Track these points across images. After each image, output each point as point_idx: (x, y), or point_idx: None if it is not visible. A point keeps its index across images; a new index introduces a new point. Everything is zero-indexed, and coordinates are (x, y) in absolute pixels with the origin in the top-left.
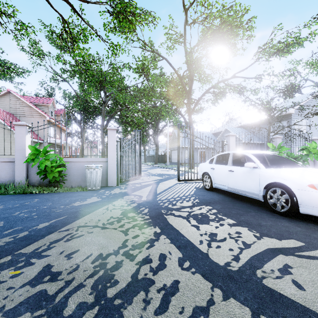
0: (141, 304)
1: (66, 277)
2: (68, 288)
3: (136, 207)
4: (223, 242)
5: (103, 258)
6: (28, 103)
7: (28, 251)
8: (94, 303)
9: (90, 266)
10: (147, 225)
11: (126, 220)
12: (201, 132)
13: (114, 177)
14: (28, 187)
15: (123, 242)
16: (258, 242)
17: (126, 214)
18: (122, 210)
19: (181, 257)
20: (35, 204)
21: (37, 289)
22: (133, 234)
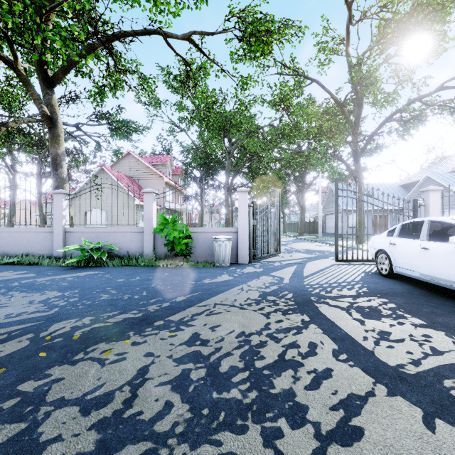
0: (290, 379)
1: (214, 344)
2: (219, 353)
3: (276, 290)
4: (398, 343)
5: (246, 336)
6: (146, 164)
7: (175, 319)
8: (244, 369)
9: (234, 340)
10: (292, 312)
11: (266, 303)
12: (379, 185)
13: (245, 252)
14: (156, 260)
15: (265, 324)
16: None
17: (266, 297)
18: (260, 292)
19: (336, 349)
20: (167, 278)
21: (193, 349)
22: (276, 318)
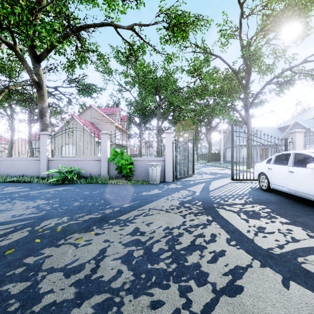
0: (198, 256)
1: (149, 235)
2: (152, 240)
3: (191, 200)
4: (270, 234)
5: (170, 229)
6: (102, 113)
7: (123, 218)
8: (168, 250)
9: (162, 232)
10: (200, 214)
11: (184, 208)
12: (263, 127)
13: (170, 174)
14: (110, 179)
15: (182, 222)
16: (309, 239)
17: (183, 204)
18: (180, 201)
19: (228, 238)
20: (117, 191)
21: (135, 237)
22: (190, 218)
